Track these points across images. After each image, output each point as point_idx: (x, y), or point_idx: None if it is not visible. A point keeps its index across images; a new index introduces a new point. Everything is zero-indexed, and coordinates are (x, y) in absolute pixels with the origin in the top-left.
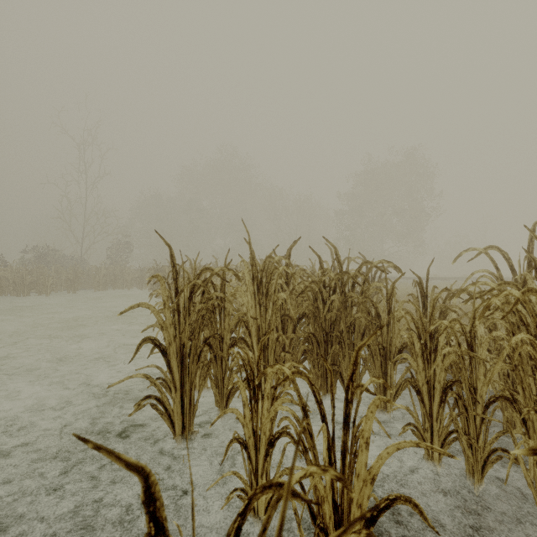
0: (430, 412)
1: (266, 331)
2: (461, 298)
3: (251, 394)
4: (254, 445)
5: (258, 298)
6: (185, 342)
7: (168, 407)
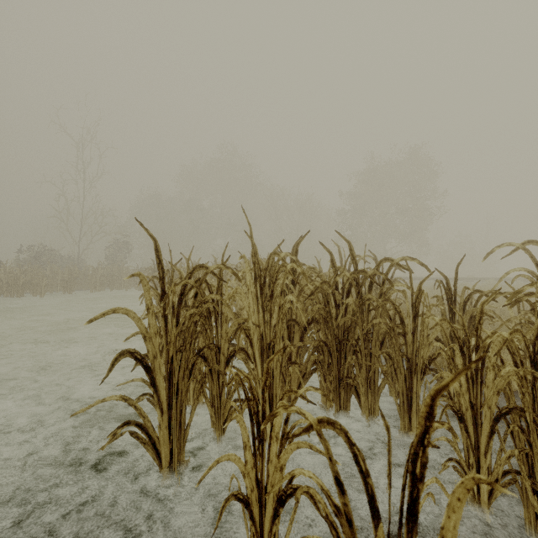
0: (475, 444)
1: (270, 340)
2: (496, 300)
3: (254, 431)
4: (258, 499)
5: (261, 301)
6: (174, 355)
7: (152, 434)
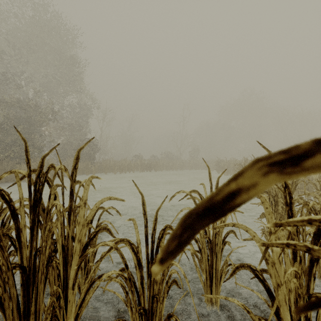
0: None
1: None
2: None
3: None
4: None
5: None
6: None
7: None
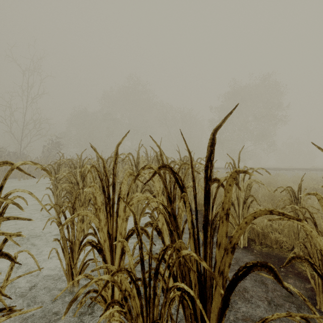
0: None
1: None
2: None
3: None
4: None
5: None
6: None
7: None
